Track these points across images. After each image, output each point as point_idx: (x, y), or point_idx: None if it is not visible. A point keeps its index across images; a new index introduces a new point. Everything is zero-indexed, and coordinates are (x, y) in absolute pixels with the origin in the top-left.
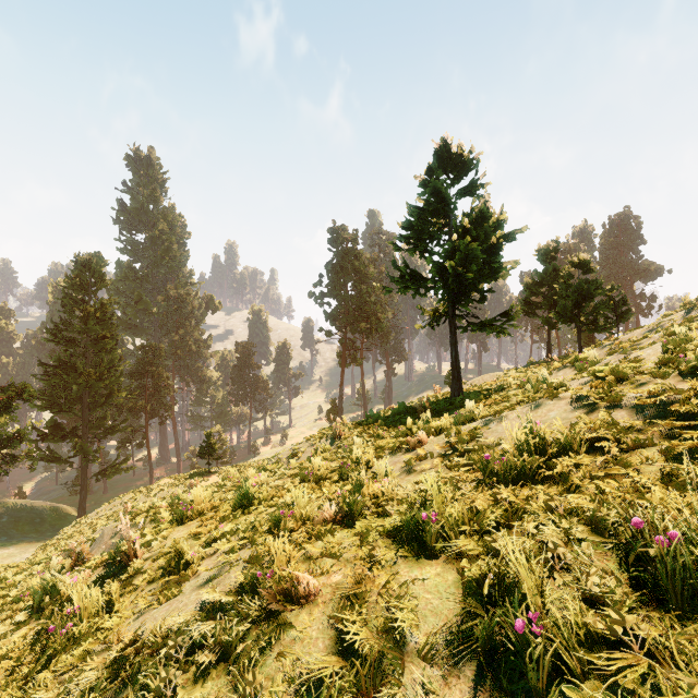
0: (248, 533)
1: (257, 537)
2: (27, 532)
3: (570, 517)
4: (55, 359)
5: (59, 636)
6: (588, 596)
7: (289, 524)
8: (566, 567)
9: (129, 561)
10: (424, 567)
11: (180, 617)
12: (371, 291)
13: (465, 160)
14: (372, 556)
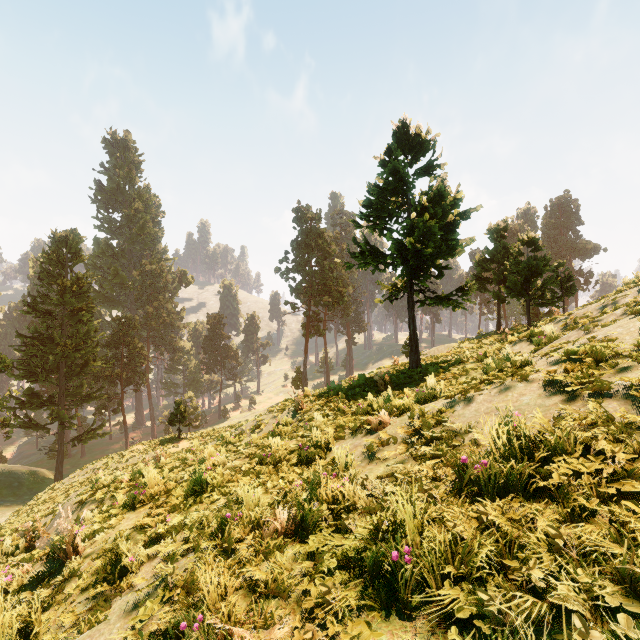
0: (193, 533)
1: (203, 540)
2: (5, 496)
3: (589, 564)
4: (32, 330)
5: None
6: None
7: (235, 533)
8: None
9: (67, 558)
10: (396, 633)
11: None
12: (333, 267)
13: (422, 142)
14: (327, 607)
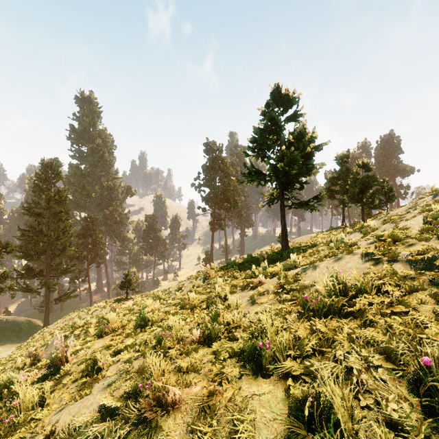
0: (141, 347)
1: (147, 350)
2: (10, 337)
3: (368, 347)
4: (28, 226)
5: (3, 425)
6: (388, 420)
7: (168, 343)
8: (368, 390)
9: (62, 365)
10: (260, 384)
11: (82, 418)
12: (231, 183)
13: (290, 98)
14: (222, 374)
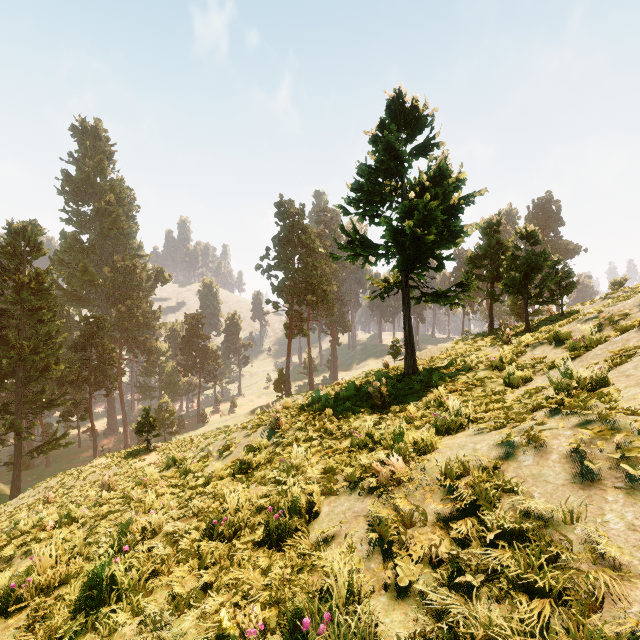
0: None
1: None
2: None
3: None
4: None
5: None
6: None
7: None
8: None
9: None
10: None
11: None
12: (317, 265)
13: (419, 117)
14: None
